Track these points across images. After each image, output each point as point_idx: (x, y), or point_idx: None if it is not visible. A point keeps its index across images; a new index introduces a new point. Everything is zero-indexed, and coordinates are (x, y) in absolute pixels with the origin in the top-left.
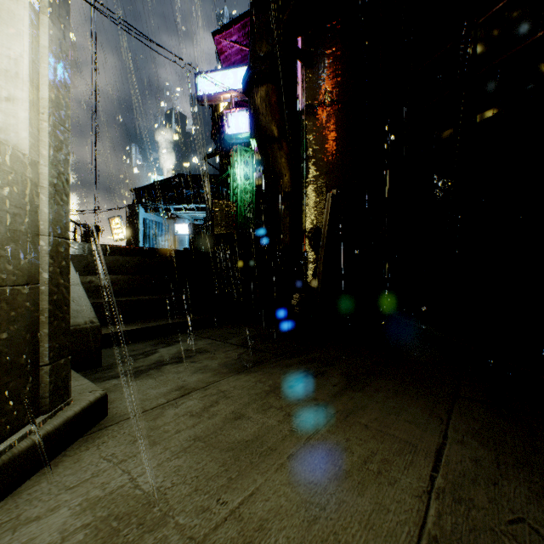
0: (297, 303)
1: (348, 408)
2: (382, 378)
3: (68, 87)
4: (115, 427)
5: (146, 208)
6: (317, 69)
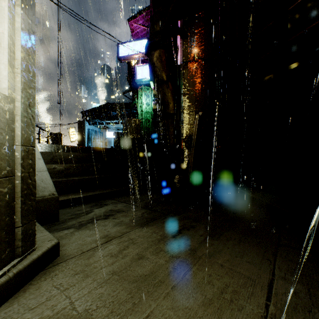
0: (178, 181)
1: (209, 252)
2: (230, 231)
3: (34, 52)
4: (63, 264)
5: (89, 123)
6: (189, 39)
